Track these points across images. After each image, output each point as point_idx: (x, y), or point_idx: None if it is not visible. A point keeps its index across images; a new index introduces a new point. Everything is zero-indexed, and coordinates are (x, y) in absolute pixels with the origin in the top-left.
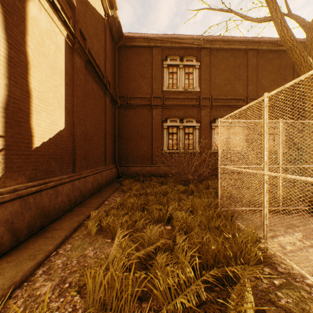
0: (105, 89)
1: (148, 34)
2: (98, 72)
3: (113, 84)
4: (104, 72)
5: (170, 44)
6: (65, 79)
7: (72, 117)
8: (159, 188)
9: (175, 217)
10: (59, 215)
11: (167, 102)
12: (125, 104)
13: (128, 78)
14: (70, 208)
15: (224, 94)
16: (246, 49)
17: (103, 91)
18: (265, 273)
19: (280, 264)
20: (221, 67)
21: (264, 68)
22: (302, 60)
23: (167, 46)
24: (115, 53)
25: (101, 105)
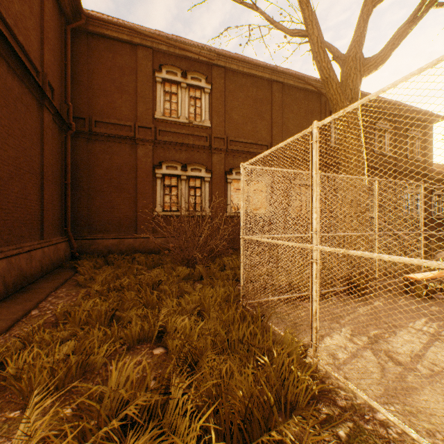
0: (41, 97)
1: (131, 23)
2: (23, 58)
3: (61, 93)
4: (39, 65)
5: (167, 47)
6: None
7: None
8: (146, 275)
9: (172, 329)
10: None
11: (163, 138)
12: (88, 132)
13: (94, 87)
14: None
15: (243, 135)
16: (270, 79)
17: (38, 100)
18: (323, 416)
19: (338, 392)
20: (240, 98)
21: (290, 109)
22: (339, 98)
23: (163, 50)
24: (67, 38)
25: (33, 125)
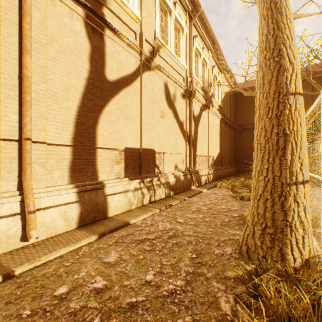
0: (230, 126)
1: None
2: (227, 121)
3: (233, 119)
4: (229, 118)
5: None
6: (219, 135)
7: (220, 146)
8: None
9: None
10: (220, 178)
11: None
12: (241, 129)
13: (243, 112)
14: (222, 178)
15: None
16: None
17: (229, 128)
18: None
19: None
20: None
21: None
22: None
23: None
24: (235, 101)
25: (228, 135)
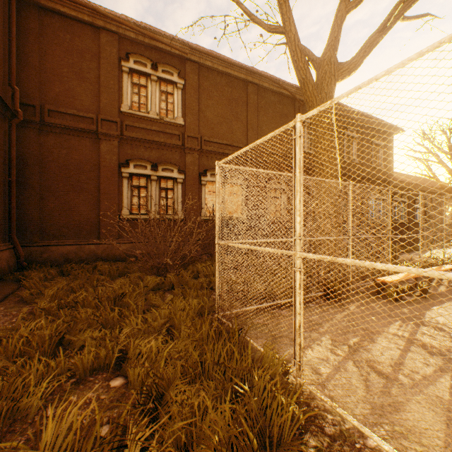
0: None
1: (93, 3)
2: None
3: (4, 73)
4: None
5: (135, 34)
6: None
7: None
8: (108, 286)
9: (135, 353)
10: None
11: (130, 134)
12: (39, 122)
13: (47, 71)
14: None
15: (218, 136)
16: (245, 80)
17: None
18: (311, 451)
19: (325, 416)
20: (215, 97)
21: (266, 112)
22: (315, 101)
23: (130, 37)
24: (11, 10)
25: None
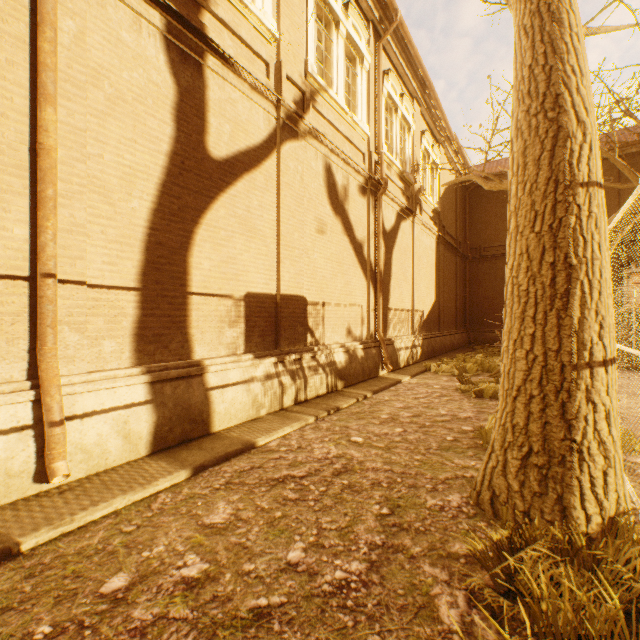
0: (455, 252)
1: None
2: (451, 241)
3: (462, 238)
4: (454, 234)
5: None
6: (434, 268)
7: (437, 291)
8: None
9: None
10: (436, 355)
11: None
12: (478, 257)
13: (482, 223)
14: (440, 353)
15: None
16: None
17: (454, 254)
18: None
19: None
20: None
21: None
22: None
23: None
24: (465, 201)
25: (453, 270)
